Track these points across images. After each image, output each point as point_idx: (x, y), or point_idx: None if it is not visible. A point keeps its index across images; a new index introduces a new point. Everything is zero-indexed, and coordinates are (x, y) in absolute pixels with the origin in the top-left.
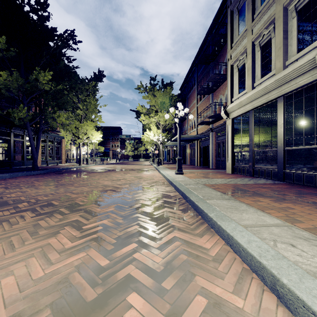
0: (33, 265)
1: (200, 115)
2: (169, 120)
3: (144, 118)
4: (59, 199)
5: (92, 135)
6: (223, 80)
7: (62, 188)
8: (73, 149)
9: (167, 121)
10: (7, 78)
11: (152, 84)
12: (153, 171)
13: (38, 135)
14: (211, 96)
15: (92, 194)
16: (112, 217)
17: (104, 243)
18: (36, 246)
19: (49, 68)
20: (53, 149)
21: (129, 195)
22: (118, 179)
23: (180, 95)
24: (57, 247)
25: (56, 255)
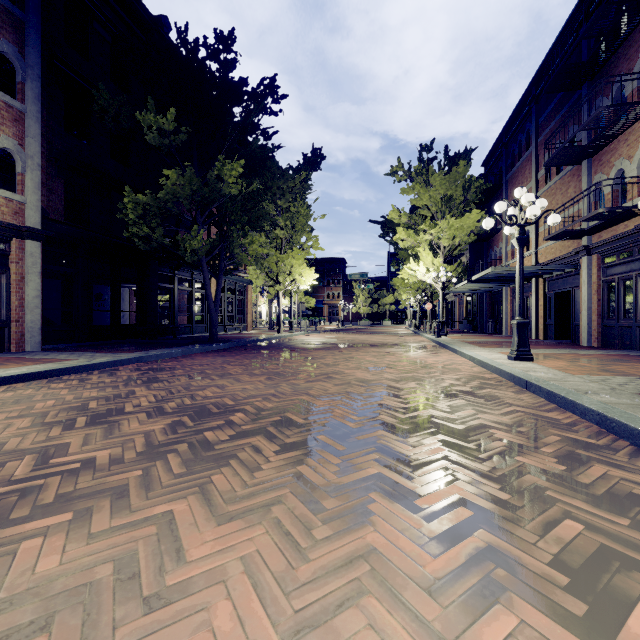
0: (390, 629)
1: (547, 216)
2: (461, 236)
3: (404, 235)
4: (296, 409)
5: (301, 277)
6: (631, 119)
7: (283, 384)
8: (261, 303)
9: (457, 237)
10: (177, 181)
11: (423, 160)
12: (438, 350)
13: (218, 279)
14: (586, 167)
15: (355, 402)
16: (463, 476)
17: (536, 581)
18: (348, 553)
19: (236, 154)
20: (233, 304)
21: (442, 411)
22: (378, 367)
23: (484, 177)
24: (403, 566)
25: (426, 601)
